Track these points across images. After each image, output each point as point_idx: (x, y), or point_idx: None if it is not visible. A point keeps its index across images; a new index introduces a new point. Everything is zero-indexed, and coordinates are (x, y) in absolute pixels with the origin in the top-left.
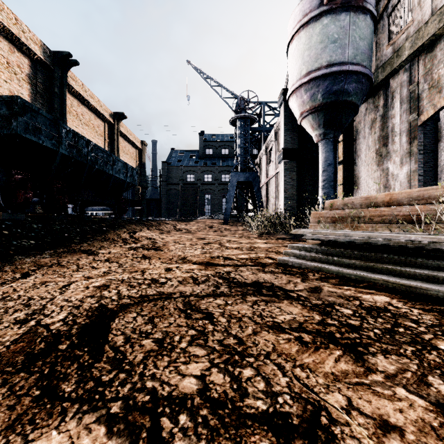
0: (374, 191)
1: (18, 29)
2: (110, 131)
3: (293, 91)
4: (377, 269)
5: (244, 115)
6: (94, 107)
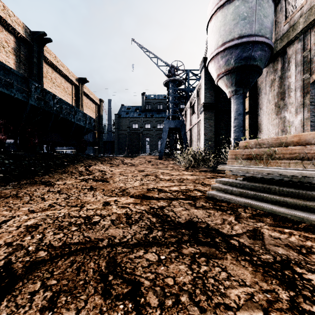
0: (273, 134)
1: (5, 14)
2: (76, 91)
3: (211, 58)
4: (314, 209)
5: (174, 78)
6: (64, 74)
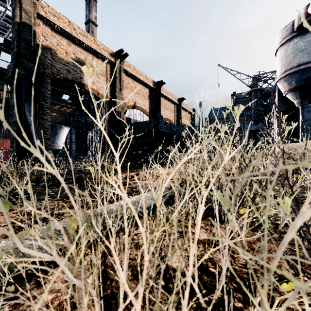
0: None
1: (146, 80)
2: (177, 108)
3: (277, 81)
4: None
5: (255, 88)
6: (170, 99)
